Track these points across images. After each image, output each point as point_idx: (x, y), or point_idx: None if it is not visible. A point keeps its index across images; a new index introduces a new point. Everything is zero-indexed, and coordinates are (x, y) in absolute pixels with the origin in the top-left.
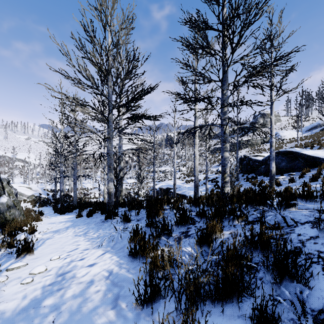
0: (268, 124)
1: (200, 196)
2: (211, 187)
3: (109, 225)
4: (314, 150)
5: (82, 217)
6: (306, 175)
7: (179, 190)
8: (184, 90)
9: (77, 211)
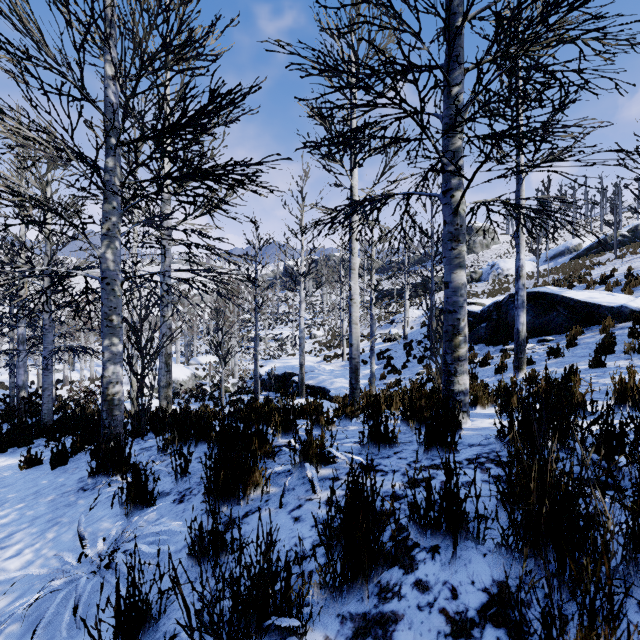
0: (476, 247)
1: (377, 399)
2: (378, 370)
3: (89, 507)
4: (583, 290)
5: (40, 466)
6: (579, 342)
7: (312, 378)
8: (327, 131)
9: (44, 443)
